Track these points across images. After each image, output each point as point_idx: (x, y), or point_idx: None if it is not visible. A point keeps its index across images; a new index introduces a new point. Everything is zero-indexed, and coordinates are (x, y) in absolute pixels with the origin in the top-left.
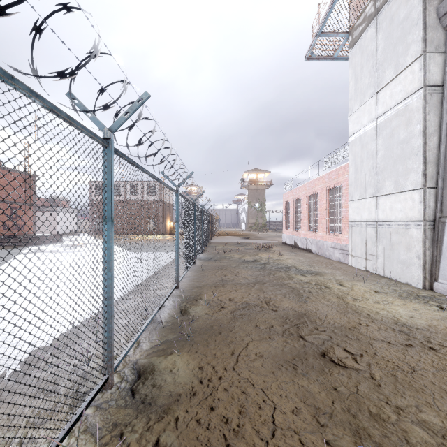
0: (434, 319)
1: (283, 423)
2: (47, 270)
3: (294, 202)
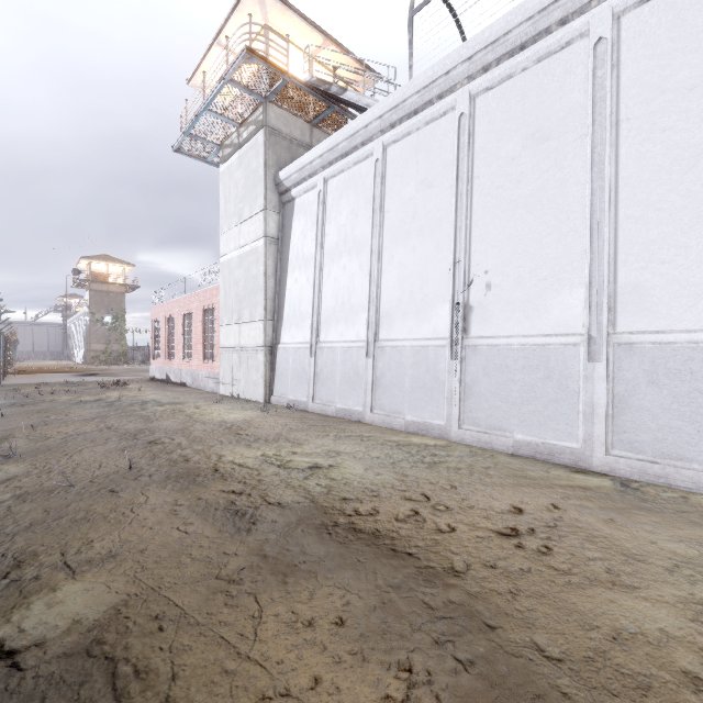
0: (250, 417)
1: (107, 464)
2: None
3: (166, 321)
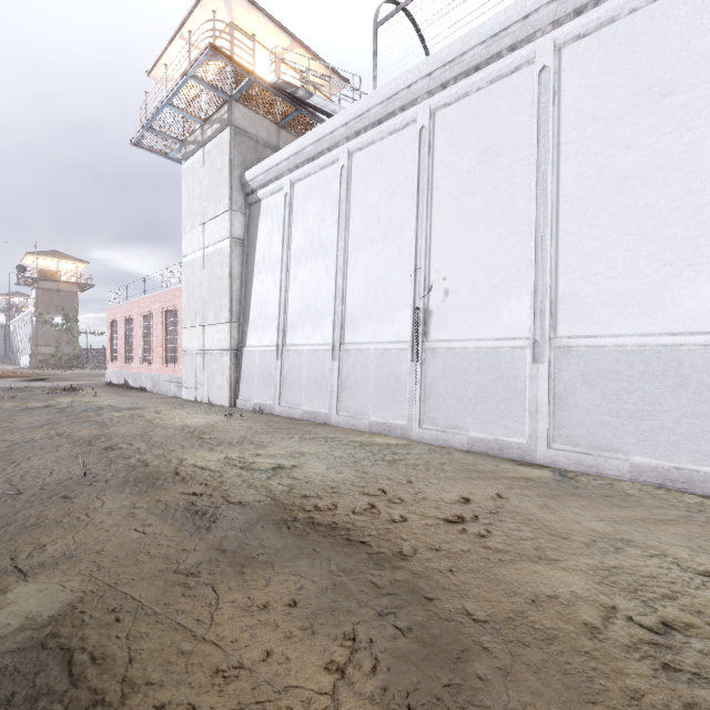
0: (214, 421)
1: (59, 471)
2: None
3: (124, 323)
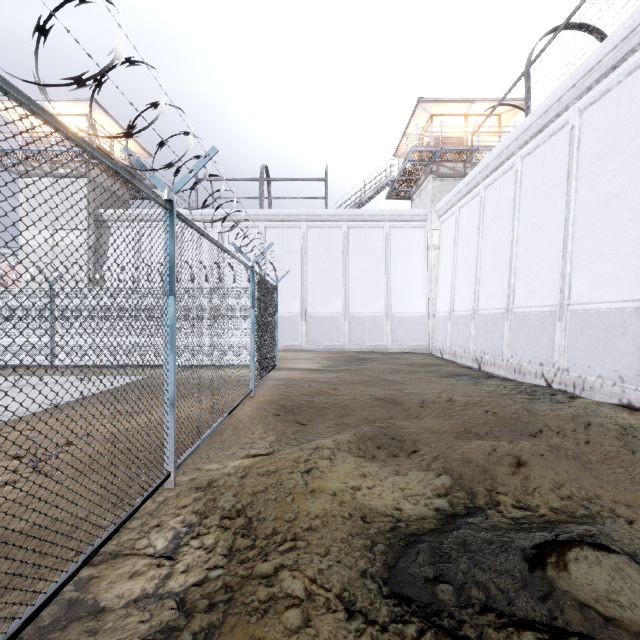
0: None
1: None
2: None
3: None
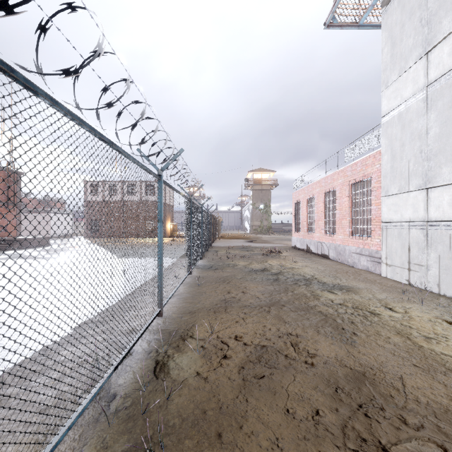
0: None
1: None
2: (0, 284)
3: (306, 201)
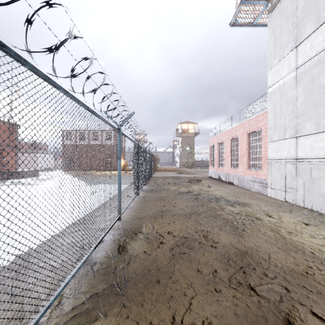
0: None
1: None
2: (11, 201)
3: (218, 145)
